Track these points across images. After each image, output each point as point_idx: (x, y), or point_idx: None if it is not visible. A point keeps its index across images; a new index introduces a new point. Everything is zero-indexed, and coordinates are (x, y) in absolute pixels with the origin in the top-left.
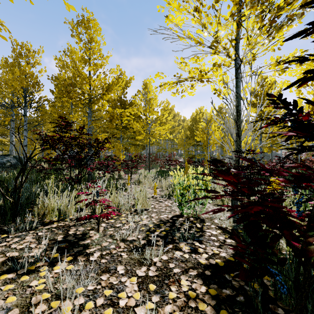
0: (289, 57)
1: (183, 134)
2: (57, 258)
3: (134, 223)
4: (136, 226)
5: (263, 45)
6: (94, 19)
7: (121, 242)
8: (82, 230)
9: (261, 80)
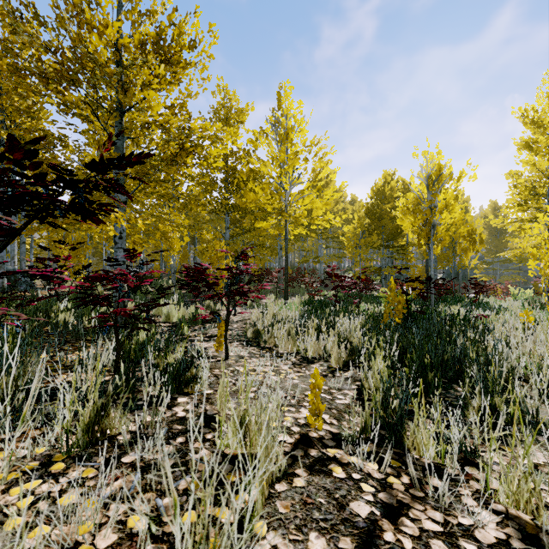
0: None
1: (357, 224)
2: None
3: None
4: None
5: None
6: None
7: None
8: None
9: None
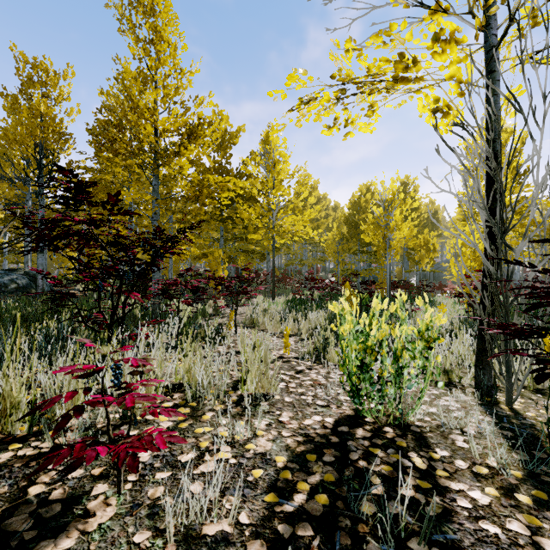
0: None
1: (336, 232)
2: None
3: (233, 449)
4: (238, 462)
5: None
6: None
7: (179, 548)
8: (75, 479)
9: None
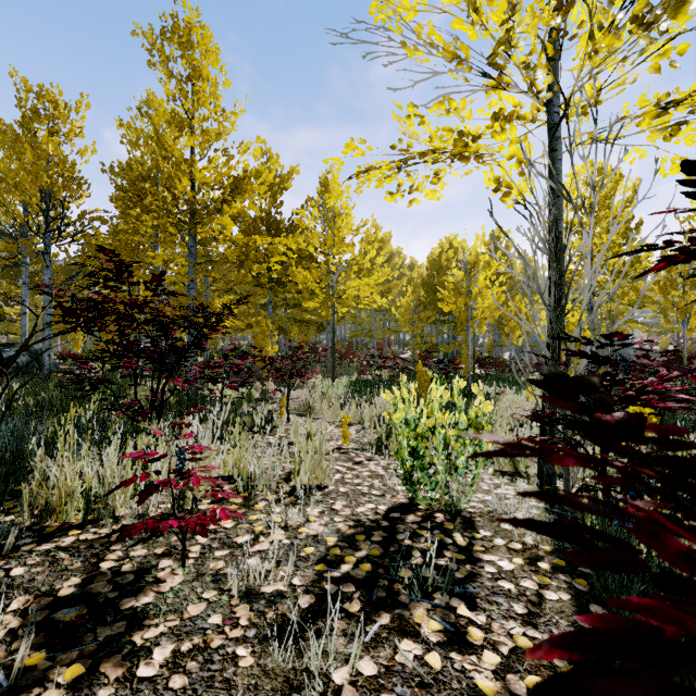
0: (695, 90)
1: (411, 297)
2: (35, 672)
3: (286, 532)
4: (291, 542)
5: (623, 64)
6: (203, 26)
7: (242, 601)
8: (140, 557)
9: (592, 172)
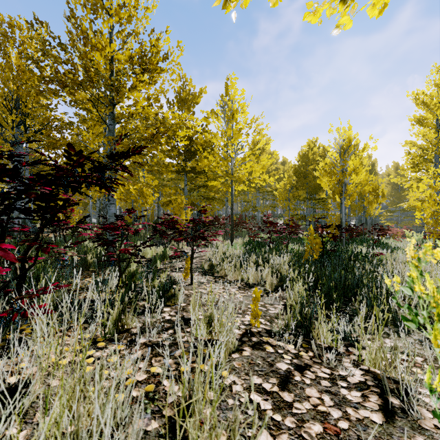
0: None
1: (287, 181)
2: None
3: None
4: None
5: None
6: None
7: None
8: None
9: None
